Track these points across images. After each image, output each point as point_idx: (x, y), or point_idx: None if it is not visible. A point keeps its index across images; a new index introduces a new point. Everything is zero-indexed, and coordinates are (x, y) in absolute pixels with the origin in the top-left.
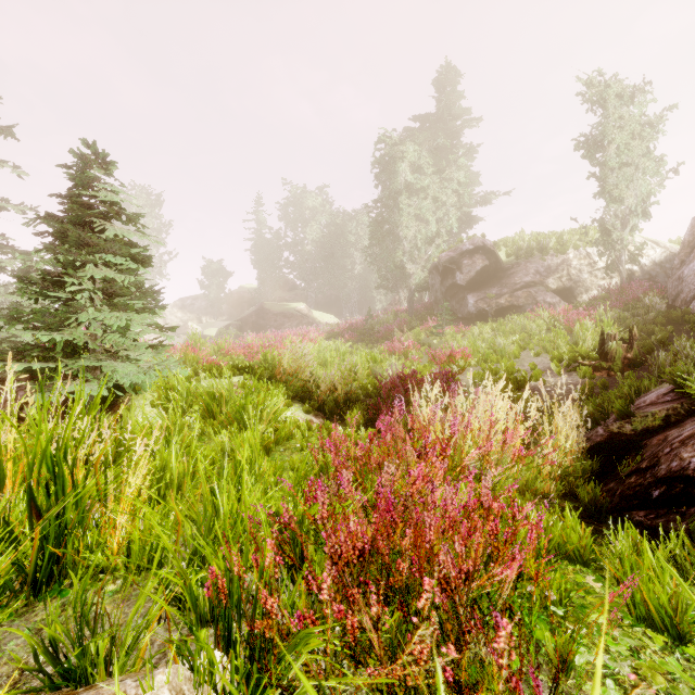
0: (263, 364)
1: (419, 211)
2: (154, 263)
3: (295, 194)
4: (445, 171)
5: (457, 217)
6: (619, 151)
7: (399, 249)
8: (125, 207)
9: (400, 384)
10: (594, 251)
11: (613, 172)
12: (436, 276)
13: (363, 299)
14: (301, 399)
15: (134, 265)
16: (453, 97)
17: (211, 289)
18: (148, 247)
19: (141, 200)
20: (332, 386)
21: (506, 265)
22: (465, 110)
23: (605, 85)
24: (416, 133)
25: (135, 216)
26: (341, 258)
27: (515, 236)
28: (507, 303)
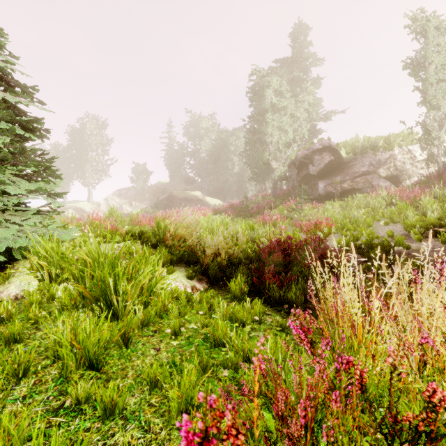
0: (156, 230)
1: (280, 123)
2: (101, 166)
3: (194, 119)
4: (299, 94)
5: (308, 128)
6: (437, 70)
7: (266, 151)
8: (82, 129)
9: (278, 249)
10: (414, 148)
11: (432, 86)
12: (293, 169)
13: (239, 189)
14: (187, 262)
15: (20, 131)
16: (304, 43)
17: (138, 183)
18: (97, 155)
19: (92, 124)
20: (217, 249)
21: (346, 160)
22: (312, 53)
23: (426, 20)
24: (278, 68)
25: (25, 86)
26: (225, 162)
27: (351, 140)
28: (349, 187)
